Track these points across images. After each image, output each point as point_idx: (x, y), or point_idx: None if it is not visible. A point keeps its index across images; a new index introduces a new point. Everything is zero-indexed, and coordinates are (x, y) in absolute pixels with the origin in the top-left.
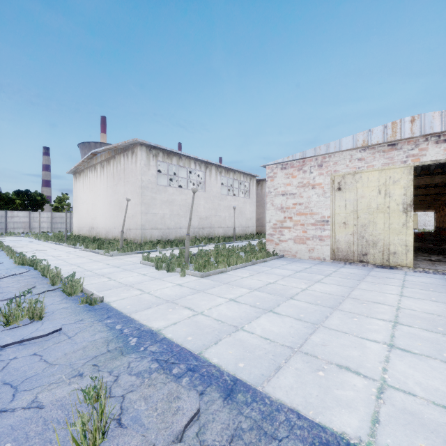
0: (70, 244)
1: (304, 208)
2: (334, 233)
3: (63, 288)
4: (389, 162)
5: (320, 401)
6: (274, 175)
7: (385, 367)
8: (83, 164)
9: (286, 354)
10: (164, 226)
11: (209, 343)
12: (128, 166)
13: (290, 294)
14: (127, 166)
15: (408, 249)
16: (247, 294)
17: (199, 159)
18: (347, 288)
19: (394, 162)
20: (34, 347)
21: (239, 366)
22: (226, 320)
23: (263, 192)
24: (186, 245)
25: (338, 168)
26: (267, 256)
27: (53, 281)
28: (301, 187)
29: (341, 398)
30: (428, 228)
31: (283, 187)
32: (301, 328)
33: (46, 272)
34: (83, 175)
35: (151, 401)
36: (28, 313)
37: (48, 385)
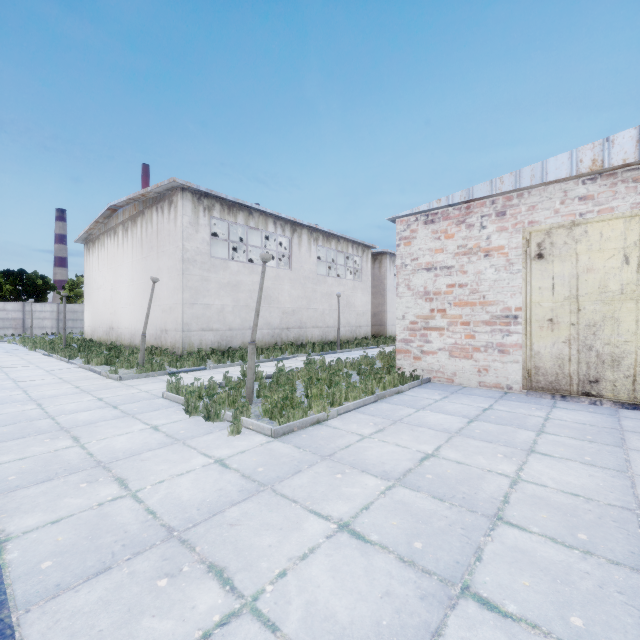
0: (64, 355)
1: (470, 293)
2: (530, 339)
3: None
4: None
5: None
6: (412, 234)
7: None
8: (99, 227)
9: None
10: (224, 325)
11: None
12: (164, 226)
13: (490, 499)
14: (162, 227)
15: None
16: (382, 499)
17: (282, 216)
18: (613, 473)
19: None
20: None
21: None
22: None
23: (383, 272)
24: (249, 364)
25: (537, 216)
26: (402, 382)
27: None
28: (463, 255)
29: None
30: None
31: (430, 256)
32: None
33: None
34: (99, 245)
35: None
36: None
37: None
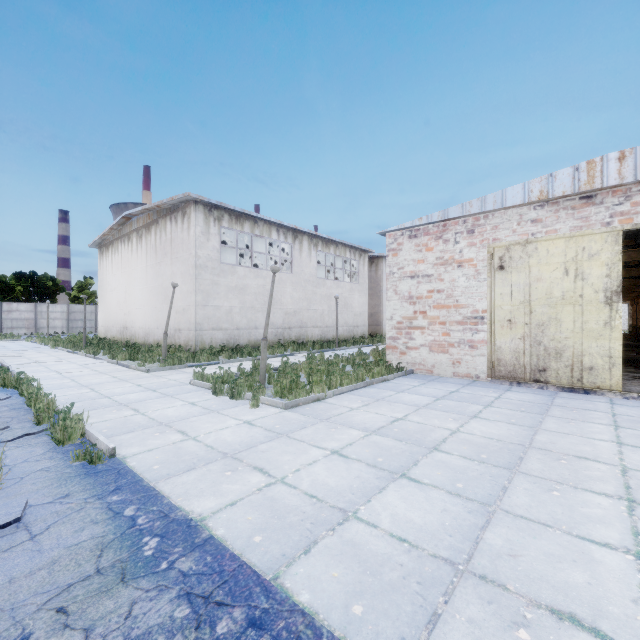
0: (88, 352)
1: (446, 298)
2: (494, 336)
3: (52, 431)
4: (582, 224)
5: None
6: (399, 247)
7: None
8: (113, 233)
9: (445, 579)
10: (232, 324)
11: (294, 552)
12: (177, 234)
13: (433, 440)
14: (176, 236)
15: (613, 363)
16: (361, 441)
17: (284, 225)
18: (525, 428)
19: (591, 225)
20: None
21: (353, 612)
22: (326, 497)
23: (379, 275)
24: (262, 356)
25: (499, 235)
26: (389, 372)
27: (38, 418)
28: (440, 266)
29: None
30: None
31: (413, 266)
32: (463, 514)
33: (33, 400)
34: (113, 250)
35: None
36: None
37: None
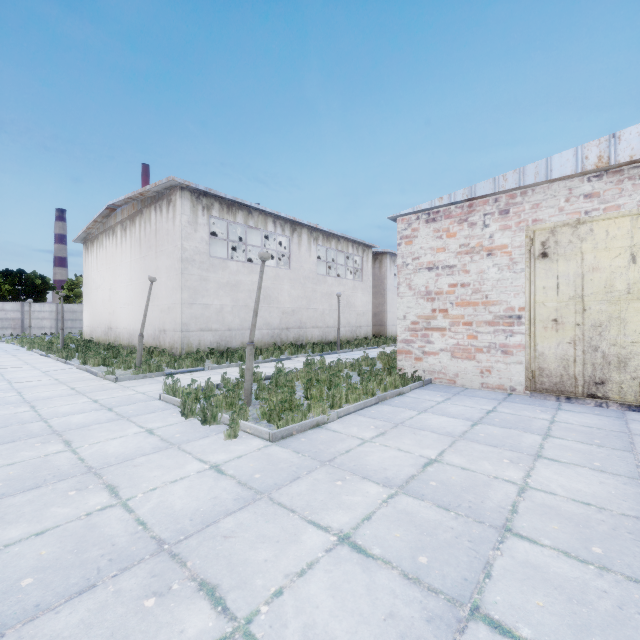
0: (61, 356)
1: (472, 293)
2: (534, 339)
3: None
4: None
5: None
6: (414, 233)
7: None
8: (97, 227)
9: None
10: (223, 325)
11: None
12: (162, 225)
13: (498, 509)
14: (161, 226)
15: None
16: (384, 509)
17: (281, 216)
18: (625, 480)
19: None
20: None
21: None
22: None
23: (383, 272)
24: (247, 365)
25: (541, 214)
26: (403, 383)
27: None
28: (465, 254)
29: None
30: None
31: (431, 255)
32: None
33: None
34: (97, 244)
35: None
36: None
37: None
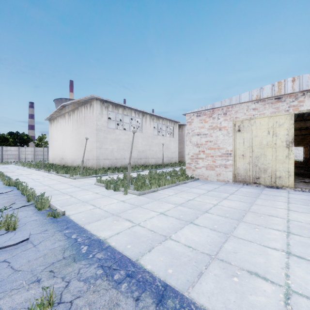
0: (45, 170)
1: (213, 144)
2: (235, 162)
3: (35, 204)
4: (275, 110)
5: (238, 307)
6: (192, 120)
7: (287, 273)
8: (56, 113)
9: (206, 261)
10: (113, 157)
11: (144, 251)
12: (87, 114)
13: (205, 208)
14: (87, 115)
15: (289, 174)
16: (173, 208)
17: (138, 109)
18: (247, 203)
19: (280, 111)
20: (5, 254)
21: (168, 272)
22: (158, 231)
23: (183, 133)
24: (128, 171)
25: (238, 115)
26: (187, 179)
27: (28, 199)
28: (211, 129)
29: (255, 304)
30: (298, 158)
31: (198, 129)
32: (216, 237)
33: (24, 191)
34: (56, 121)
35: (94, 308)
36: (4, 225)
37: (10, 290)
